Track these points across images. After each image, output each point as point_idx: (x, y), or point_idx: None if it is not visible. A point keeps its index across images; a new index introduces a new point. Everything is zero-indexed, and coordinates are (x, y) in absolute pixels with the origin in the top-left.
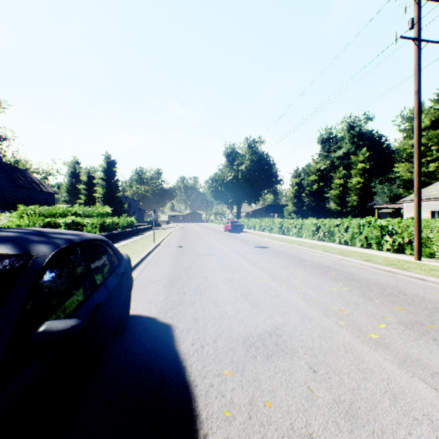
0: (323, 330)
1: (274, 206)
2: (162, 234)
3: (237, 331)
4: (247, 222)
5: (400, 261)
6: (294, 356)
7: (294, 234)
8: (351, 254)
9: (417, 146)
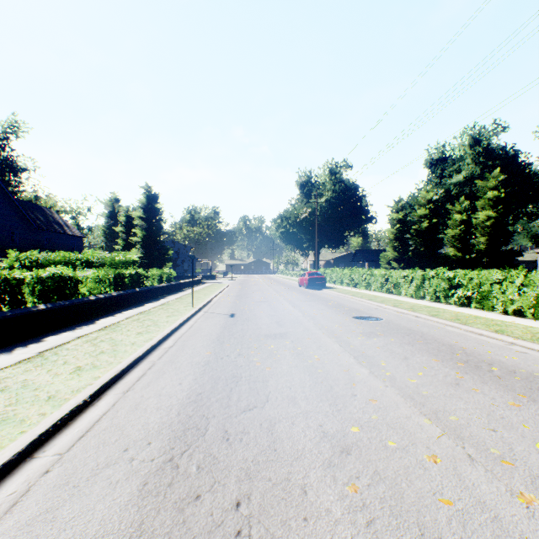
0: None
1: (364, 251)
2: (211, 292)
3: None
4: (331, 274)
5: None
6: None
7: (409, 294)
8: None
9: None
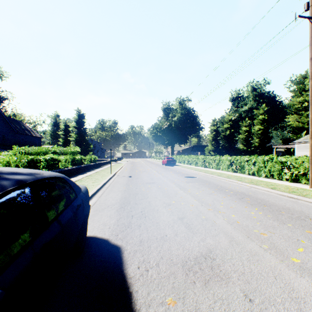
0: (250, 253)
1: (197, 146)
2: (117, 167)
3: (176, 254)
4: (179, 158)
5: (299, 189)
6: (229, 282)
7: (213, 167)
8: (259, 183)
9: (311, 100)
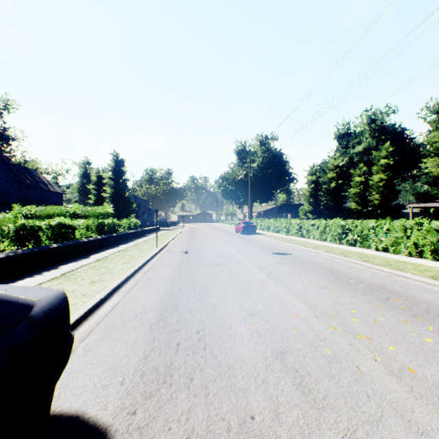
0: None
1: (287, 205)
2: (168, 236)
3: None
4: (260, 223)
5: None
6: None
7: (316, 237)
8: (403, 266)
9: None
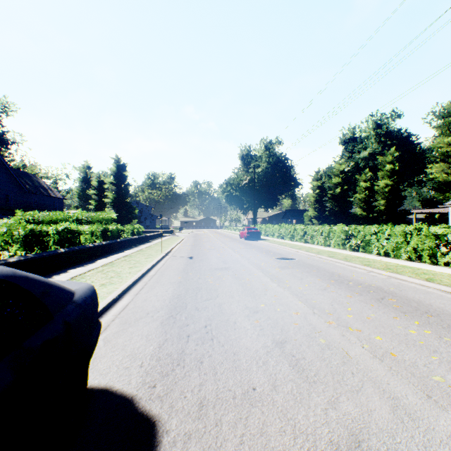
0: None
1: (292, 211)
2: (172, 242)
3: (281, 450)
4: (265, 229)
5: None
6: None
7: (320, 243)
8: (401, 269)
9: None
